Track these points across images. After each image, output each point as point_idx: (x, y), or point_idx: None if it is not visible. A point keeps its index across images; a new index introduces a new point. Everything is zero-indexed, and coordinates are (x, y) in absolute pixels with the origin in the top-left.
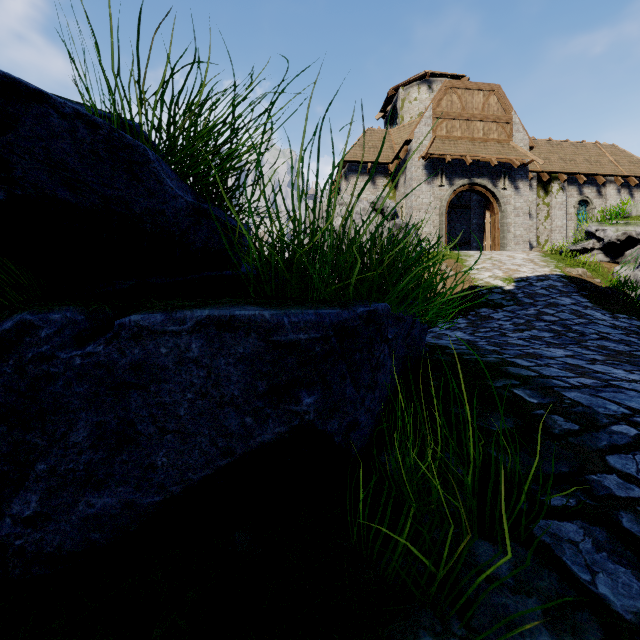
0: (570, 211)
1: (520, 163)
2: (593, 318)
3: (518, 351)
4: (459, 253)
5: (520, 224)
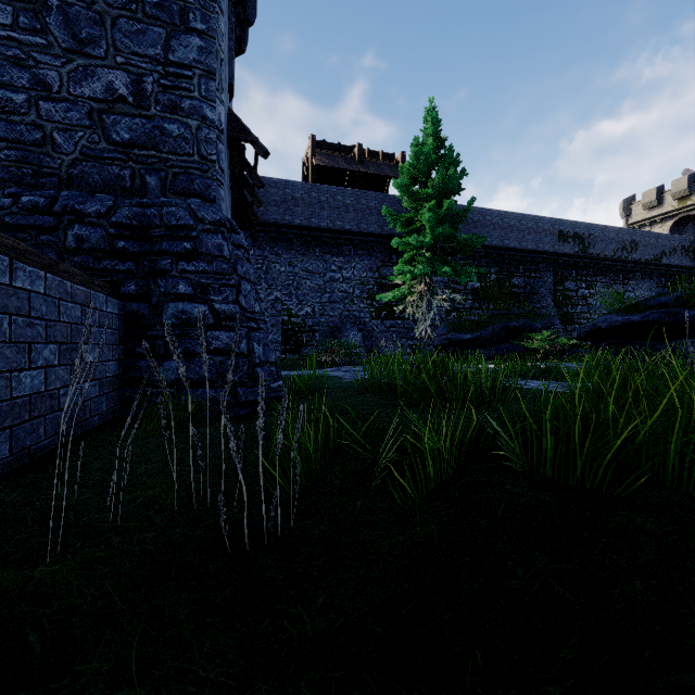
0: None
1: None
2: None
3: None
4: None
5: None
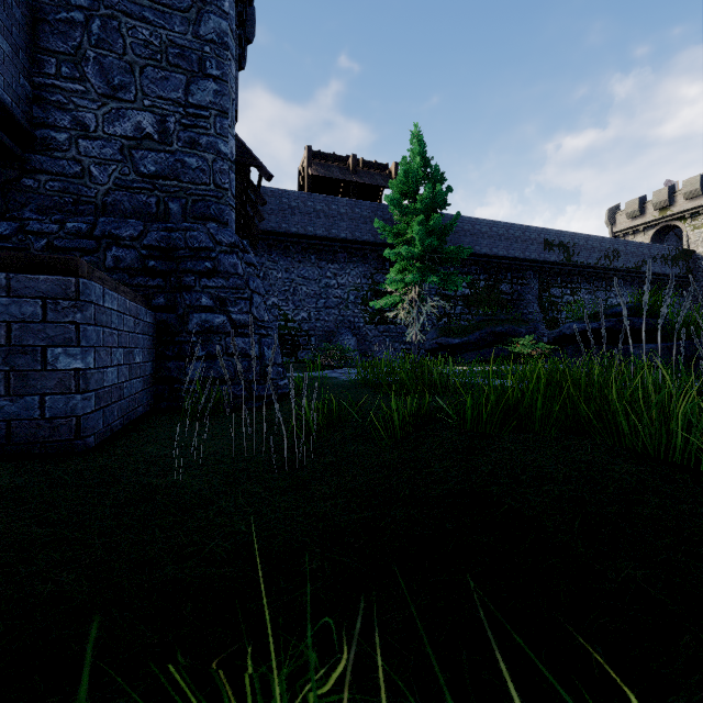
0: None
1: None
2: None
3: None
4: None
5: None
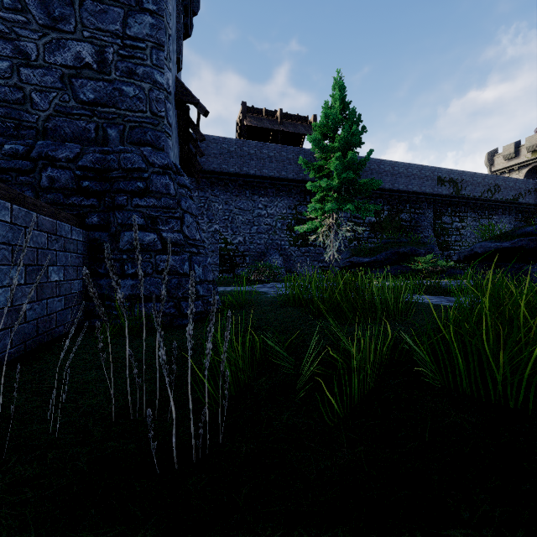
0: None
1: None
2: None
3: None
4: None
5: None
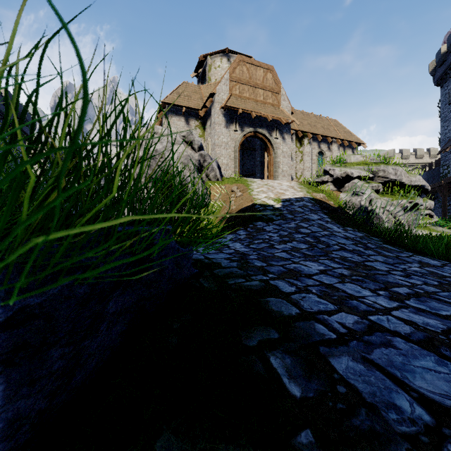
0: (314, 158)
1: (286, 122)
2: (333, 231)
3: (281, 267)
4: (247, 179)
5: (286, 163)
